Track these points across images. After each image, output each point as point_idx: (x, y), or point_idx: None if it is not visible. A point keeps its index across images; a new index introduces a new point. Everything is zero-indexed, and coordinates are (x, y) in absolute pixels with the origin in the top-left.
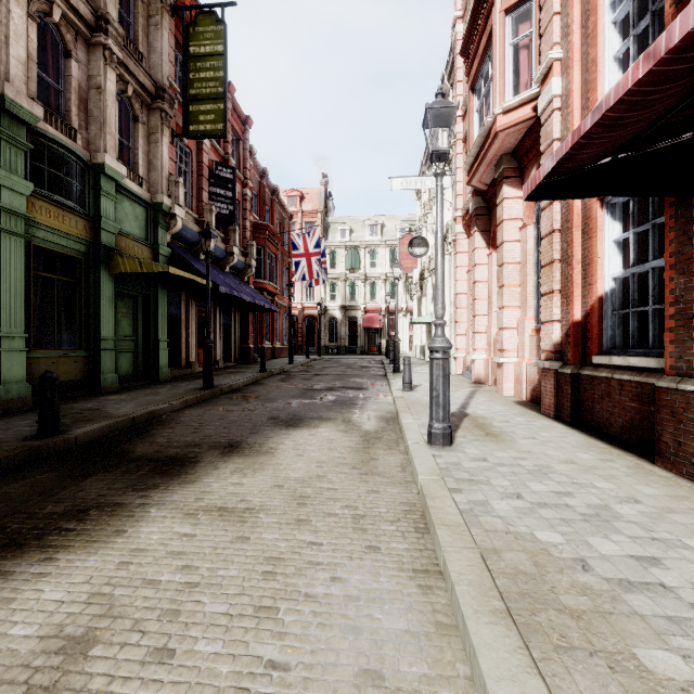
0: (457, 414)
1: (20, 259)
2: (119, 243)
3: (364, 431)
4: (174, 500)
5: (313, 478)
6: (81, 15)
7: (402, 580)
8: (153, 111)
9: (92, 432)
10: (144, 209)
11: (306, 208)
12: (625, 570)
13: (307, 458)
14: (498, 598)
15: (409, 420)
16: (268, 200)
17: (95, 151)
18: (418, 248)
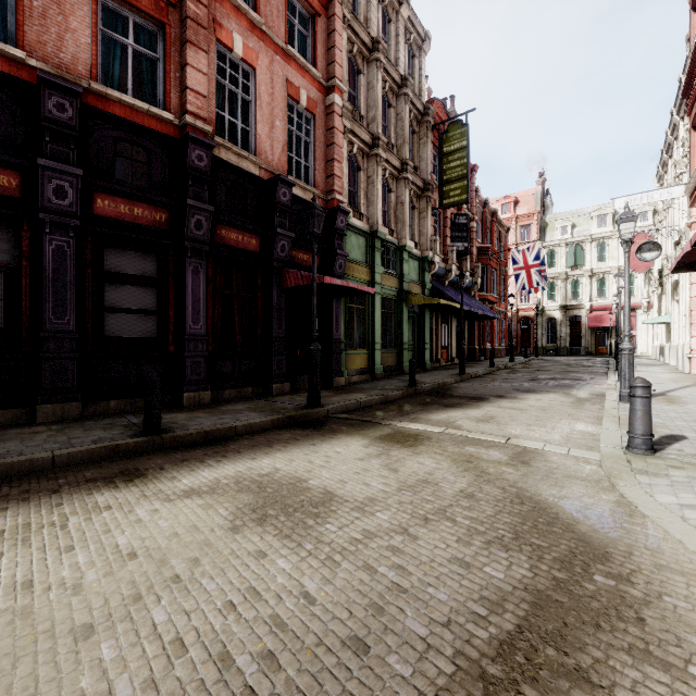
0: (655, 394)
1: (379, 305)
2: (408, 287)
3: (578, 397)
4: (489, 405)
5: (548, 406)
6: (396, 168)
7: (586, 423)
8: (422, 198)
9: (428, 387)
10: (418, 262)
11: (520, 212)
12: (679, 426)
13: (543, 402)
14: (617, 421)
15: (612, 393)
16: (488, 223)
17: (400, 238)
18: (647, 253)
